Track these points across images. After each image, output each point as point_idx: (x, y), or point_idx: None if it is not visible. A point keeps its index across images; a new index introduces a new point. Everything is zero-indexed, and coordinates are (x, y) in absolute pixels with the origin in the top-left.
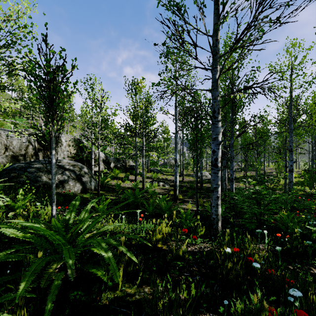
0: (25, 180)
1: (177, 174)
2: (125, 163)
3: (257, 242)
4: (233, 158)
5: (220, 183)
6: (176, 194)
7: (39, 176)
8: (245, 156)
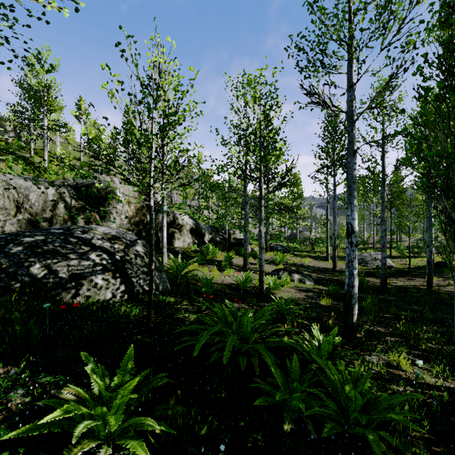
0: None
1: (353, 265)
2: (228, 234)
3: None
4: None
5: None
6: (352, 318)
7: (27, 262)
8: None
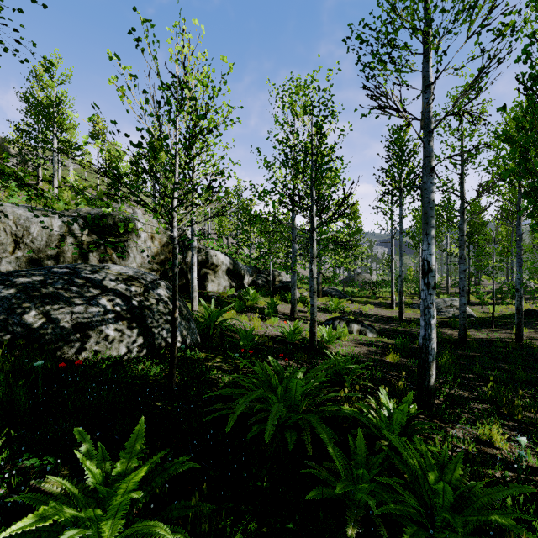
0: None
1: (430, 313)
2: (272, 276)
3: None
4: None
5: None
6: (428, 380)
7: (21, 308)
8: None
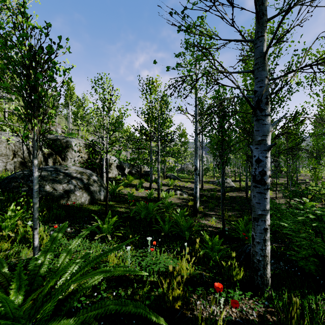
0: (27, 190)
1: (197, 184)
2: (140, 168)
3: (323, 295)
4: None
5: (268, 208)
6: (196, 207)
7: (43, 185)
8: (275, 162)
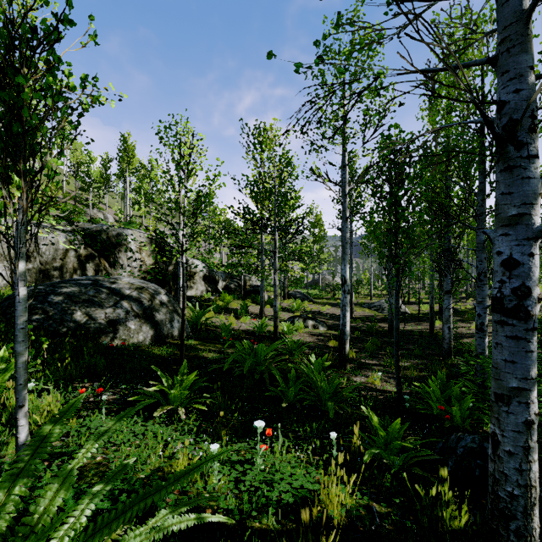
0: (42, 319)
1: (346, 309)
2: (243, 281)
3: None
4: (484, 276)
5: (534, 373)
6: (344, 351)
7: (70, 310)
8: None
